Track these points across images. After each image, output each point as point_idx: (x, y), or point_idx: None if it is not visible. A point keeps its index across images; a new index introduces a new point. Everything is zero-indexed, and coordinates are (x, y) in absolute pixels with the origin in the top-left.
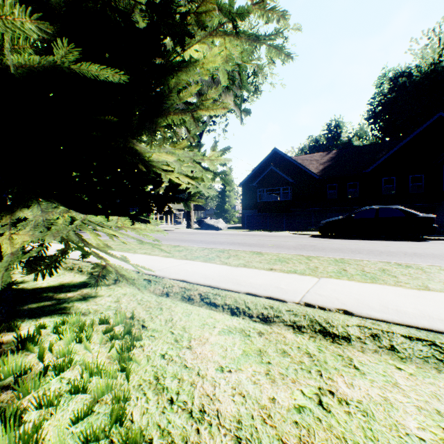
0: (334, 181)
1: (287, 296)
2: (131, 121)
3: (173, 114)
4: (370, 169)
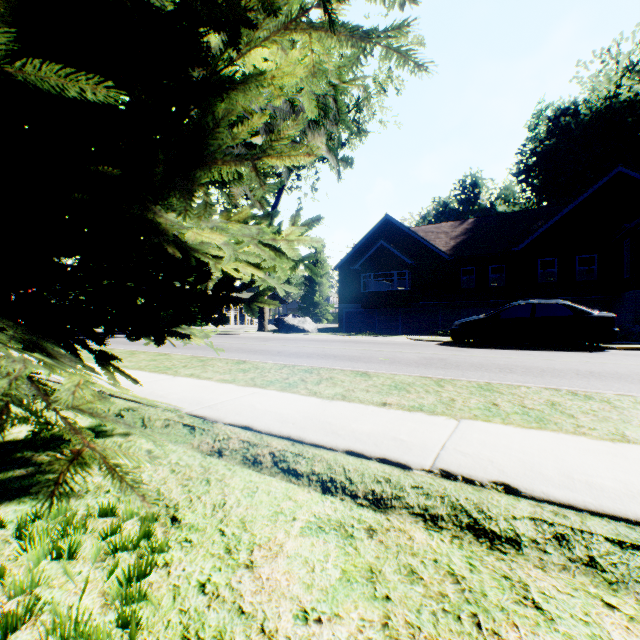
0: (471, 263)
1: (412, 457)
2: (152, 174)
3: (222, 164)
4: (521, 246)
